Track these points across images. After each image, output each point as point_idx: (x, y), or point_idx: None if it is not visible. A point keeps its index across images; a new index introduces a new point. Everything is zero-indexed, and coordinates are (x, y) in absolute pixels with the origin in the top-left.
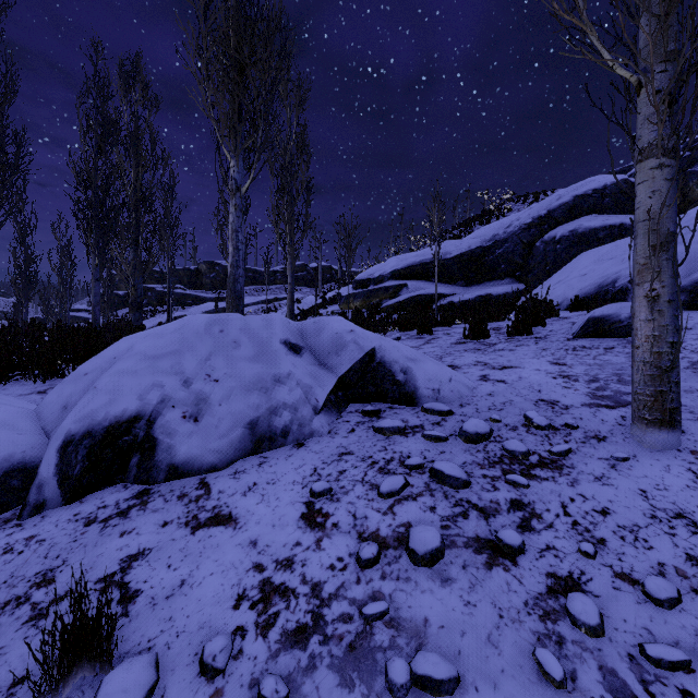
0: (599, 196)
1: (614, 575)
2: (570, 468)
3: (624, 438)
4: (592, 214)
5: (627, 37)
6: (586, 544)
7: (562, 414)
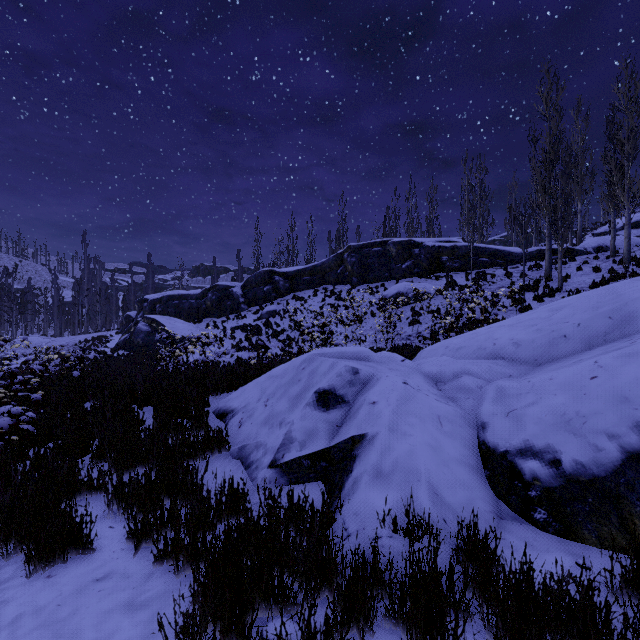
0: None
1: None
2: None
3: None
4: None
5: None
6: None
7: None
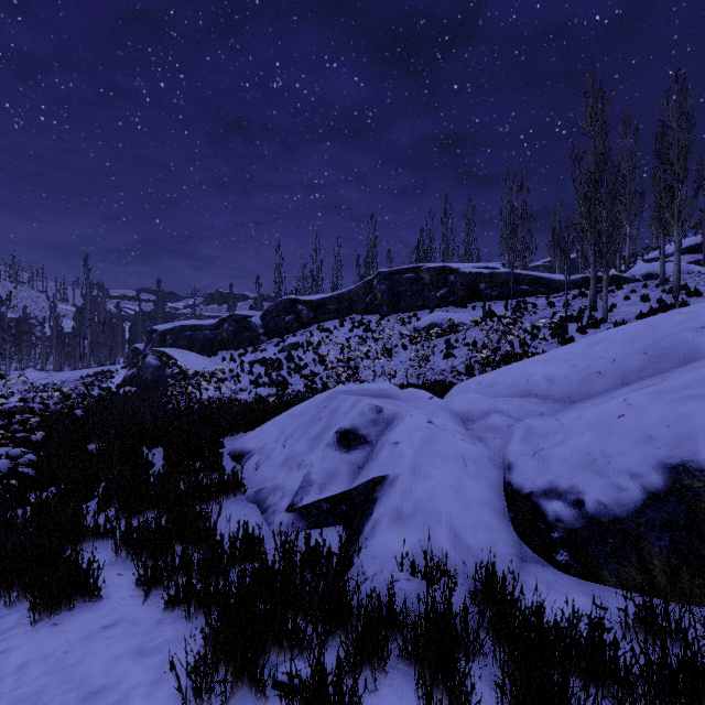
0: None
1: None
2: None
3: None
4: None
5: None
6: None
7: None
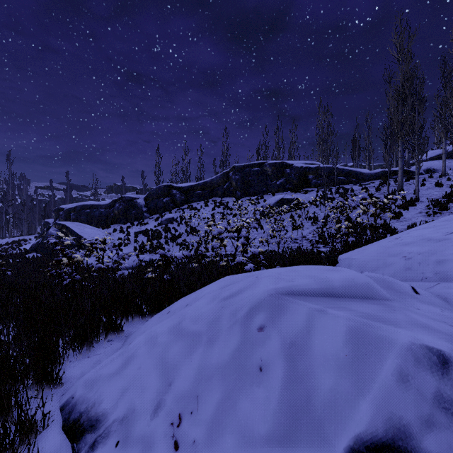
0: None
1: None
2: None
3: None
4: None
5: None
6: None
7: None
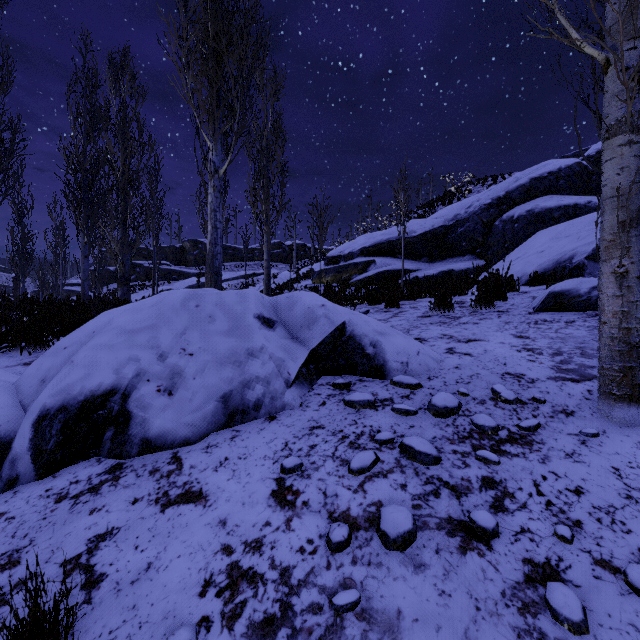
0: (554, 179)
1: (594, 562)
2: (540, 444)
3: (592, 413)
4: (548, 195)
5: (596, 15)
6: (562, 527)
7: (528, 388)
